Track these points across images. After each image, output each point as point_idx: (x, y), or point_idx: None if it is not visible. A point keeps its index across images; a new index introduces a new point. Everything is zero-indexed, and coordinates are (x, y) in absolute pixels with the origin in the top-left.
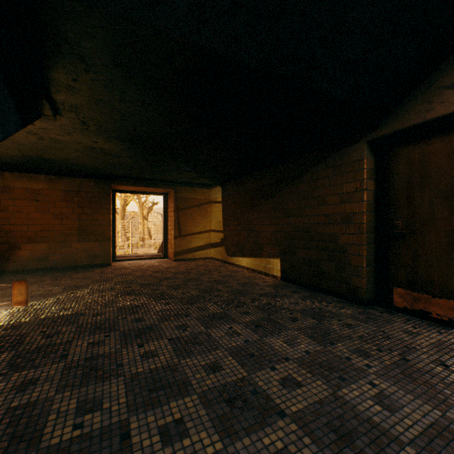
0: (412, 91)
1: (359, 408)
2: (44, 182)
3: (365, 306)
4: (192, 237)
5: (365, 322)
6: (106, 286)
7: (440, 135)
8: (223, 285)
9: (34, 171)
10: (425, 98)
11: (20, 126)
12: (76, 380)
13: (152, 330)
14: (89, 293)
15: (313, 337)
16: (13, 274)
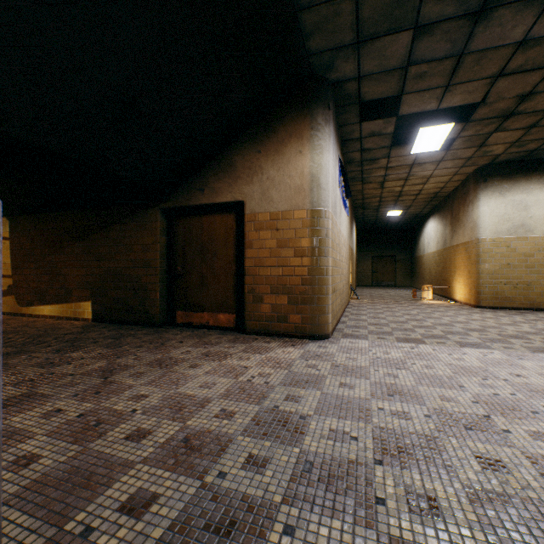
0: (183, 184)
1: (122, 363)
2: None
3: (160, 327)
4: None
5: (153, 334)
6: None
7: (198, 215)
8: (16, 334)
9: None
10: (189, 192)
11: None
12: None
13: None
14: None
15: (109, 347)
16: None
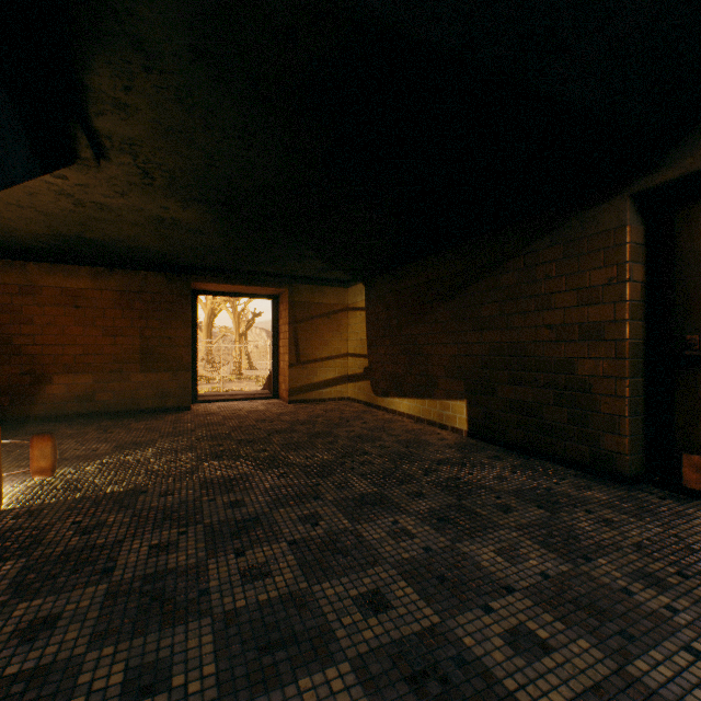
0: None
1: None
2: (88, 278)
3: (628, 485)
4: (318, 366)
5: (637, 516)
6: (182, 443)
7: None
8: (372, 444)
9: (72, 260)
10: None
11: (37, 171)
12: (126, 621)
13: (258, 525)
14: (154, 455)
15: (549, 544)
16: (41, 422)
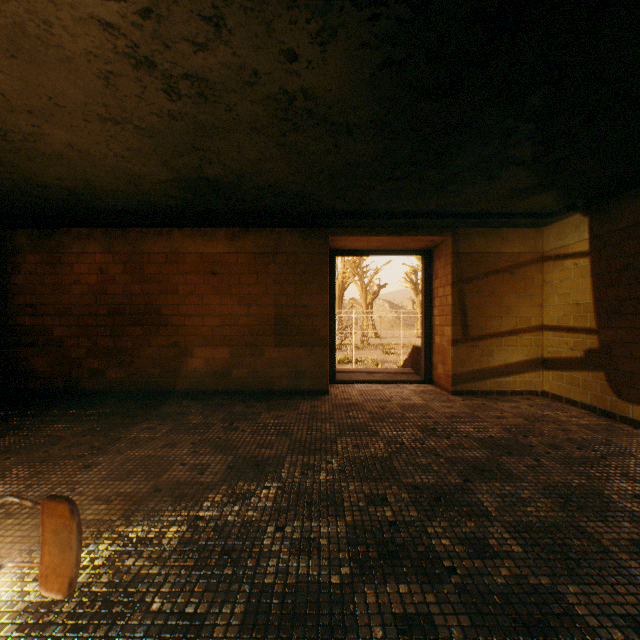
0: None
1: None
2: (224, 241)
3: None
4: (494, 343)
5: None
6: (318, 476)
7: None
8: None
9: (207, 220)
10: None
11: None
12: None
13: None
14: (274, 508)
15: None
16: (182, 398)
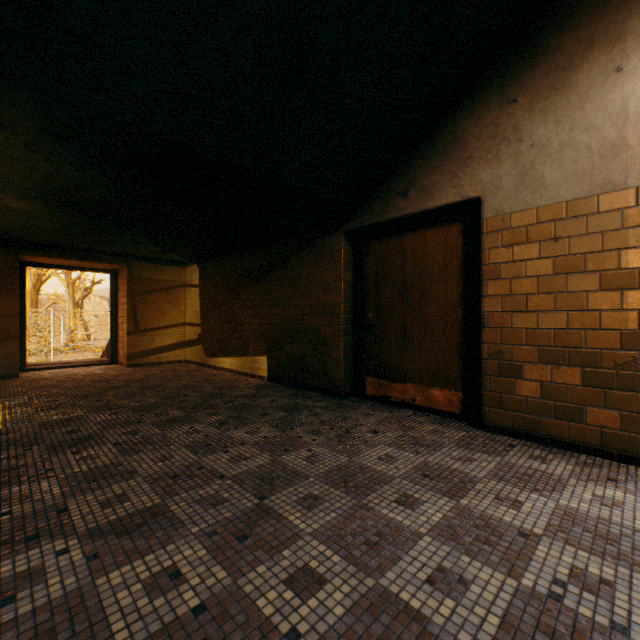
0: (375, 191)
1: (289, 465)
2: None
3: (343, 398)
4: (156, 334)
5: (334, 410)
6: (15, 402)
7: (397, 235)
8: (194, 390)
9: None
10: (384, 200)
11: None
12: None
13: (92, 439)
14: None
15: (278, 426)
16: None
